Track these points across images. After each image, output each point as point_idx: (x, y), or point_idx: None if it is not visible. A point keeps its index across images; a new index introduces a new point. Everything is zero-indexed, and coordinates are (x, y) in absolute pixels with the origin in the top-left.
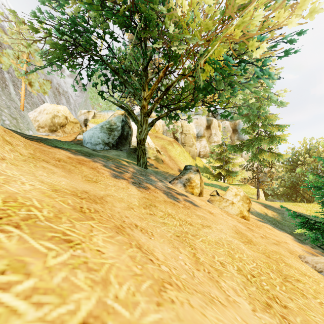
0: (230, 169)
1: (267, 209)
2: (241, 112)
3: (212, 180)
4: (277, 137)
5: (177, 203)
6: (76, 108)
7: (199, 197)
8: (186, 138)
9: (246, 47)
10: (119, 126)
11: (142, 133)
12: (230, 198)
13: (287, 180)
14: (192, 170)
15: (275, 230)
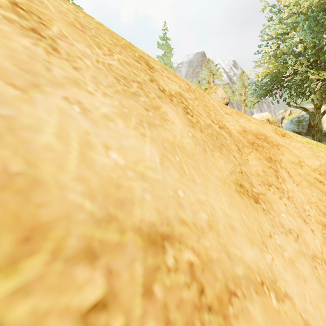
0: None
1: None
2: None
3: None
4: None
5: None
6: (275, 109)
7: None
8: None
9: None
10: (307, 118)
11: (315, 120)
12: None
13: None
14: None
15: None
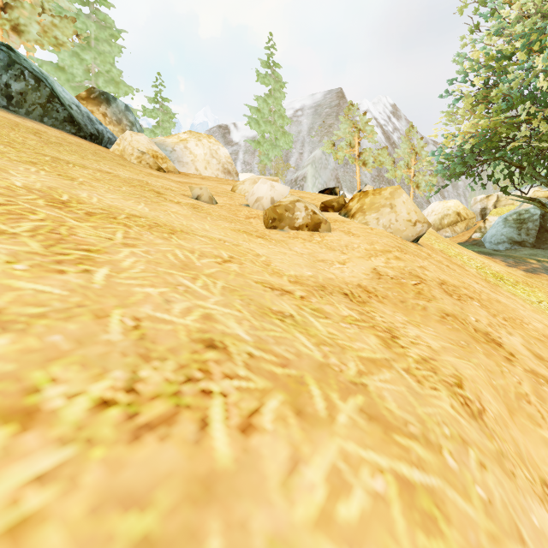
0: None
1: None
2: None
3: None
4: None
5: None
6: (466, 191)
7: None
8: None
9: None
10: (535, 215)
11: None
12: None
13: None
14: None
15: None
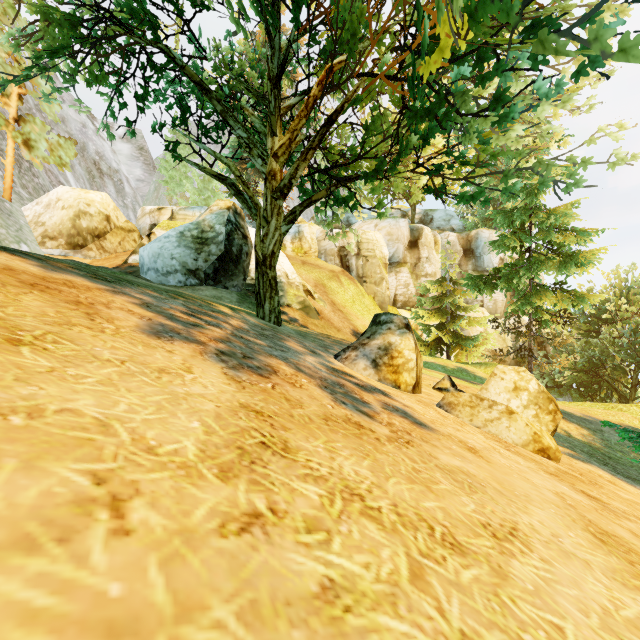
0: (459, 331)
1: (565, 422)
2: (508, 187)
3: (423, 356)
4: (578, 256)
5: (370, 423)
6: (137, 204)
7: (414, 394)
8: (367, 266)
9: (536, 2)
10: (220, 233)
11: (269, 239)
12: (501, 397)
13: (581, 355)
14: (394, 326)
15: (622, 484)
